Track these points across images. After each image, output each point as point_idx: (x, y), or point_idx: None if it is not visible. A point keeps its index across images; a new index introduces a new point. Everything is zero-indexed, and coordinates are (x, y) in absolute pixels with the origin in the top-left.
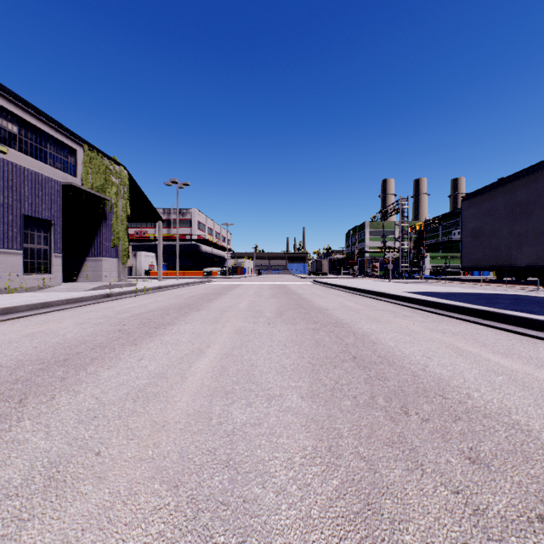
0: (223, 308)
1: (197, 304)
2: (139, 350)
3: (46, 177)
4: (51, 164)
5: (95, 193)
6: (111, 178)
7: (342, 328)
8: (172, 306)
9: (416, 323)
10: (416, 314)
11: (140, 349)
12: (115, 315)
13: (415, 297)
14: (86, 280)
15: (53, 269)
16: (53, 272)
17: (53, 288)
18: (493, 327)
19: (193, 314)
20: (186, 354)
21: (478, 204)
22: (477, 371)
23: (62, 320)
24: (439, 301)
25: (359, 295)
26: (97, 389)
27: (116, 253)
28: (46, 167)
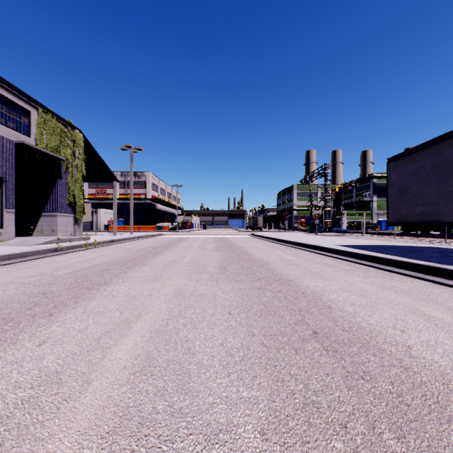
0: (167, 263)
1: (143, 258)
2: (50, 325)
3: None
4: (3, 123)
5: (49, 153)
6: (66, 140)
7: (289, 286)
8: (116, 260)
9: (360, 279)
10: (355, 268)
11: (52, 324)
12: (51, 272)
13: (349, 251)
14: (41, 235)
15: (5, 224)
16: (4, 227)
17: (4, 242)
18: (440, 284)
19: (135, 270)
20: (107, 330)
21: (405, 165)
22: None
23: None
24: (374, 255)
25: (294, 247)
26: None
27: (71, 209)
28: None
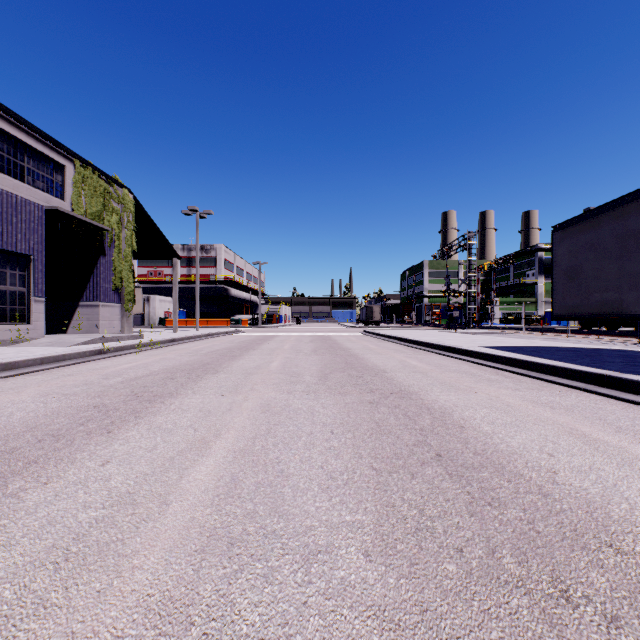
0: (249, 370)
1: (216, 364)
2: (111, 443)
3: (22, 199)
4: (30, 183)
5: (89, 221)
6: (112, 203)
7: (411, 401)
8: (182, 366)
9: (508, 392)
10: (504, 378)
11: (113, 442)
12: (100, 381)
13: (497, 354)
14: (79, 332)
15: (33, 318)
16: (32, 321)
17: (32, 342)
18: (616, 398)
19: (207, 379)
20: (181, 450)
21: (576, 235)
22: (639, 484)
23: (23, 388)
24: (530, 359)
25: (423, 350)
26: (0, 536)
27: (117, 297)
28: (22, 185)
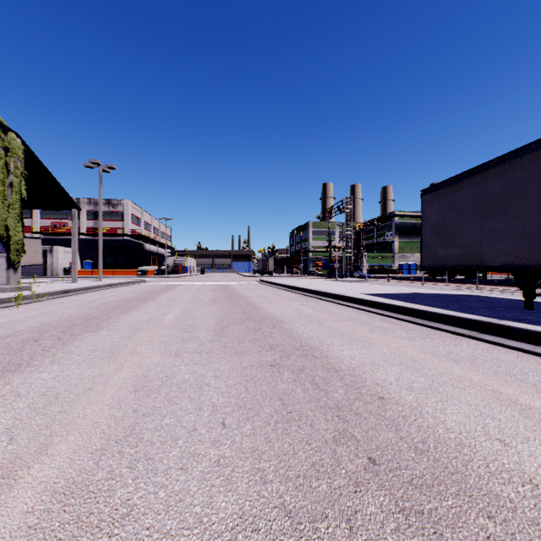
0: (139, 325)
1: (103, 318)
2: None
3: None
4: None
5: None
6: None
7: (315, 359)
8: (59, 322)
9: (405, 342)
10: (394, 326)
11: None
12: None
13: (381, 302)
14: None
15: None
16: None
17: None
18: (503, 346)
19: (81, 340)
20: None
21: (442, 197)
22: None
23: None
24: (413, 307)
25: (313, 297)
26: None
27: (2, 246)
28: None
